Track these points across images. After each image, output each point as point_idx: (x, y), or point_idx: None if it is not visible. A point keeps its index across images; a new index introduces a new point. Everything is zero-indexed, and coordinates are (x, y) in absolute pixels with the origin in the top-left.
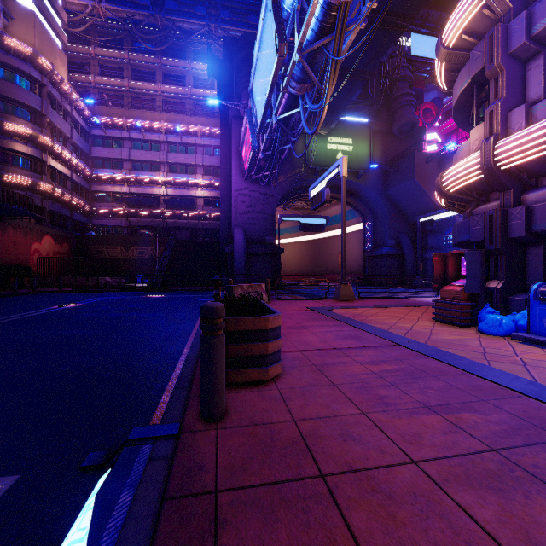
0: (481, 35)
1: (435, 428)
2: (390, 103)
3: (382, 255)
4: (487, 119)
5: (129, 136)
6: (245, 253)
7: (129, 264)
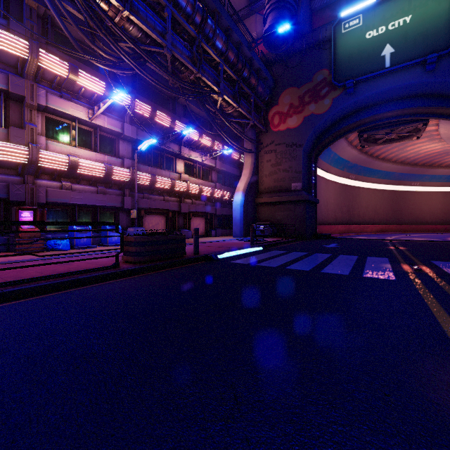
0: None
1: None
2: None
3: None
4: (30, 131)
5: None
6: None
7: None
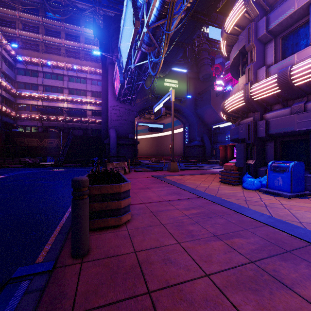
0: (244, 28)
1: (220, 250)
2: (198, 62)
3: (194, 145)
4: (247, 72)
5: (42, 70)
6: (116, 144)
7: (42, 149)
